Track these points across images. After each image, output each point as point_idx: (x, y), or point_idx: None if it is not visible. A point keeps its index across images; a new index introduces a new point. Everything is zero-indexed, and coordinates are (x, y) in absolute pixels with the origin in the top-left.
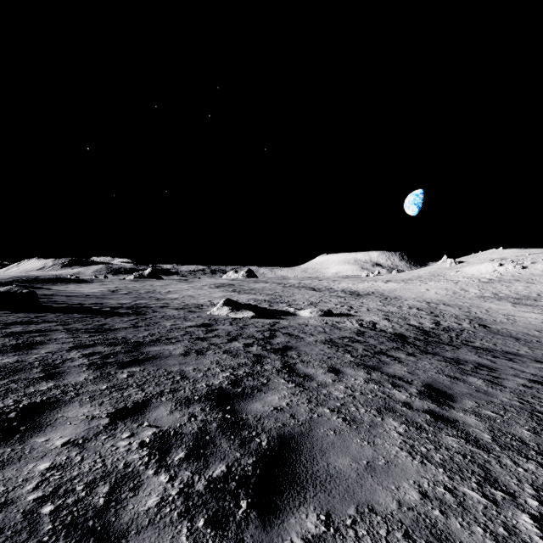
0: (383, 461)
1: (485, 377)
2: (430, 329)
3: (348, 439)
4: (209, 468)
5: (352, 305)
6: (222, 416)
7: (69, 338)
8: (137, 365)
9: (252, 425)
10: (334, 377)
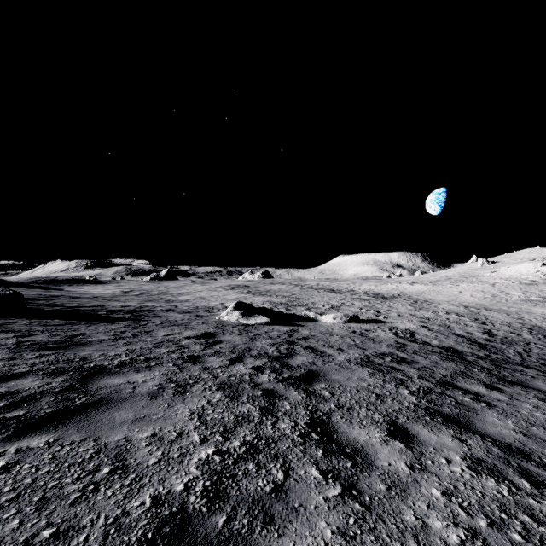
0: None
1: None
2: (485, 341)
3: None
4: None
5: (379, 309)
6: None
7: (1, 360)
8: (53, 426)
9: None
10: (407, 453)
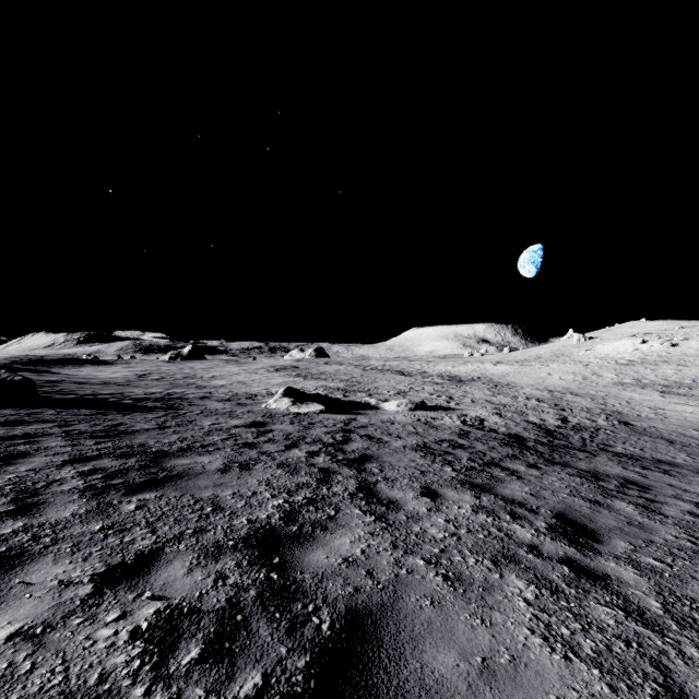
0: (506, 656)
1: (637, 500)
2: (555, 428)
3: (452, 614)
4: (235, 680)
5: (452, 394)
6: (266, 575)
7: (65, 446)
8: (154, 488)
9: (309, 592)
10: (430, 503)
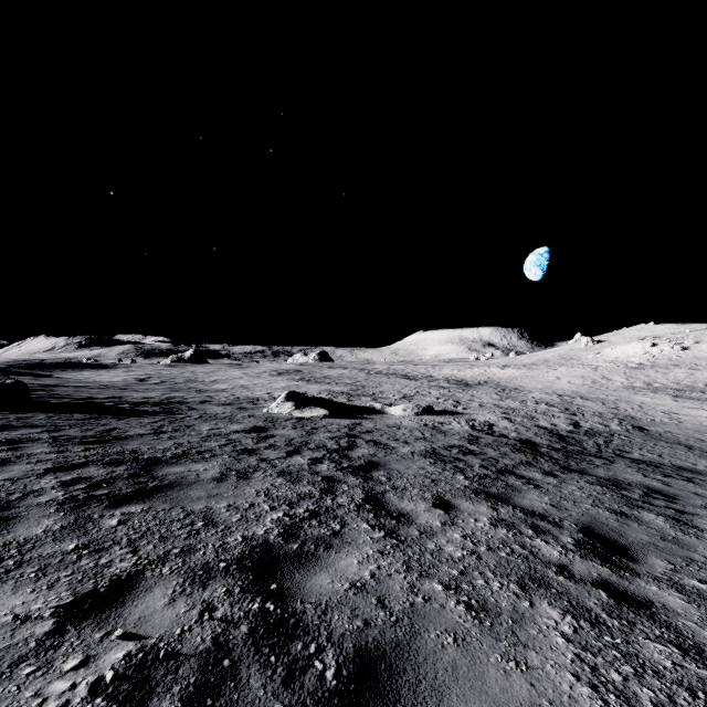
0: None
1: (665, 511)
2: (568, 433)
3: (480, 655)
4: None
5: (459, 398)
6: (260, 606)
7: (50, 453)
8: (141, 500)
9: (310, 627)
10: (444, 516)
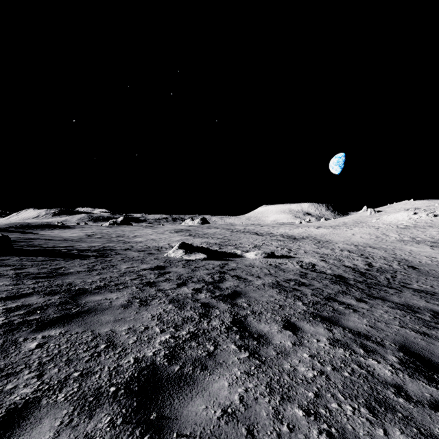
0: None
1: None
2: (365, 270)
3: None
4: None
5: (291, 247)
6: None
7: (9, 285)
8: (62, 324)
9: None
10: (293, 337)
